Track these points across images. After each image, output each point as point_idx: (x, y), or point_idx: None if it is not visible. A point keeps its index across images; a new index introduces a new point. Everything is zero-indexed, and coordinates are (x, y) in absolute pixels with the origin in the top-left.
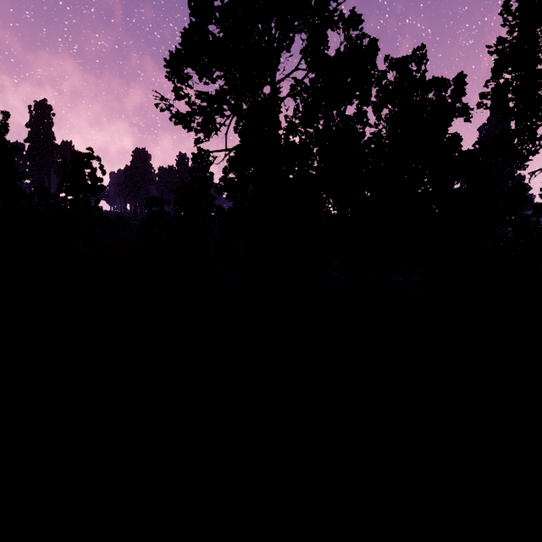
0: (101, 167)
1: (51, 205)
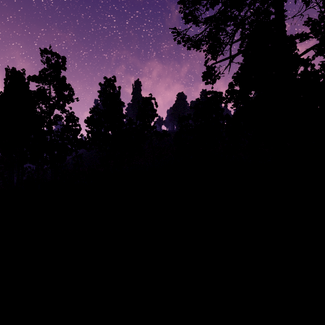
0: (155, 103)
1: (133, 128)
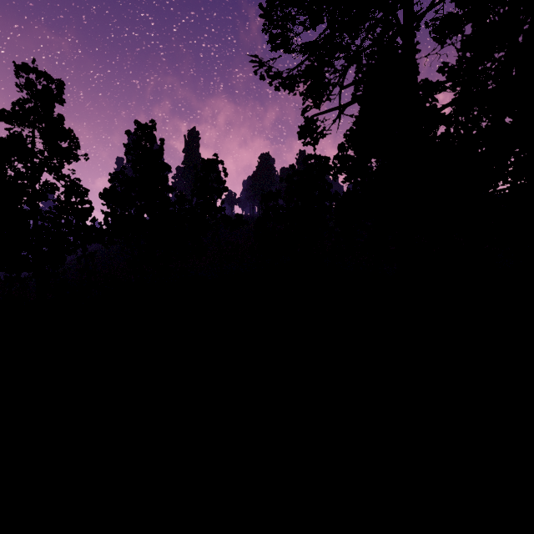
0: (224, 170)
1: (187, 209)
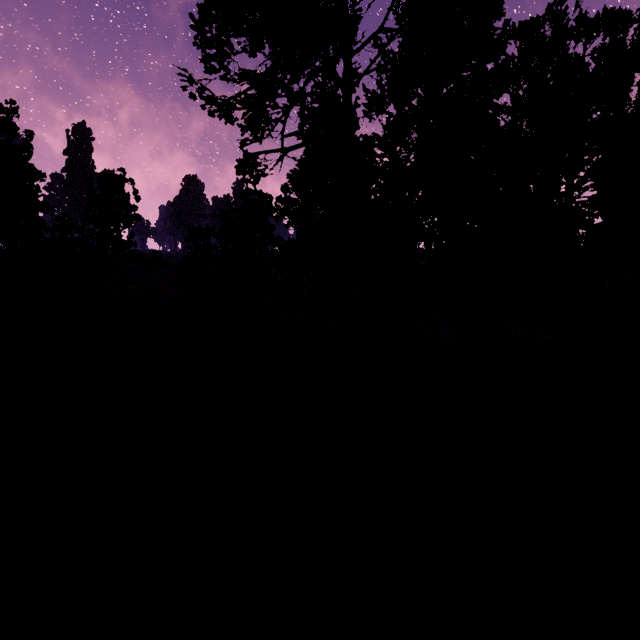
0: (135, 192)
1: (76, 239)
